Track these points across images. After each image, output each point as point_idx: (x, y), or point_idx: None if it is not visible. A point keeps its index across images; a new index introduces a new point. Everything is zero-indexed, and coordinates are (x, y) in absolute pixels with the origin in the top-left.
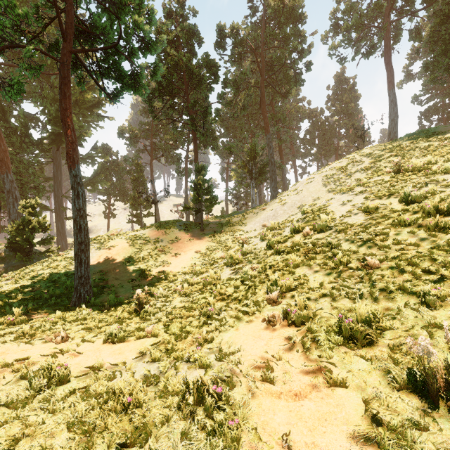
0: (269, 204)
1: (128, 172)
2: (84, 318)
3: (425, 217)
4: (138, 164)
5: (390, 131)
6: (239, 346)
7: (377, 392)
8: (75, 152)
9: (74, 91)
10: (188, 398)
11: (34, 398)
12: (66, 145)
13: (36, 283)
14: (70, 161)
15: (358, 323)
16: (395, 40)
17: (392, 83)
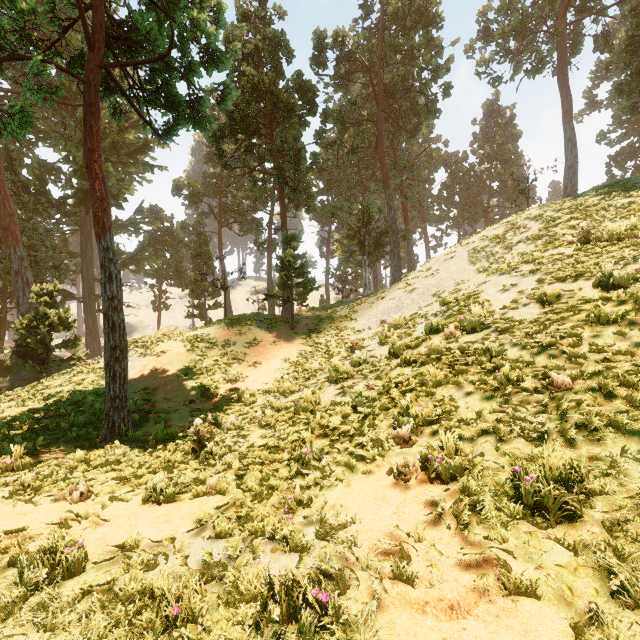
0: (390, 291)
1: (187, 245)
2: (118, 460)
3: (639, 310)
4: (200, 234)
5: (566, 183)
6: (353, 515)
7: (593, 610)
8: (106, 214)
9: (111, 129)
10: (273, 610)
11: (25, 602)
12: (93, 204)
13: (51, 405)
14: (99, 227)
15: (546, 481)
16: (573, 51)
17: (570, 113)
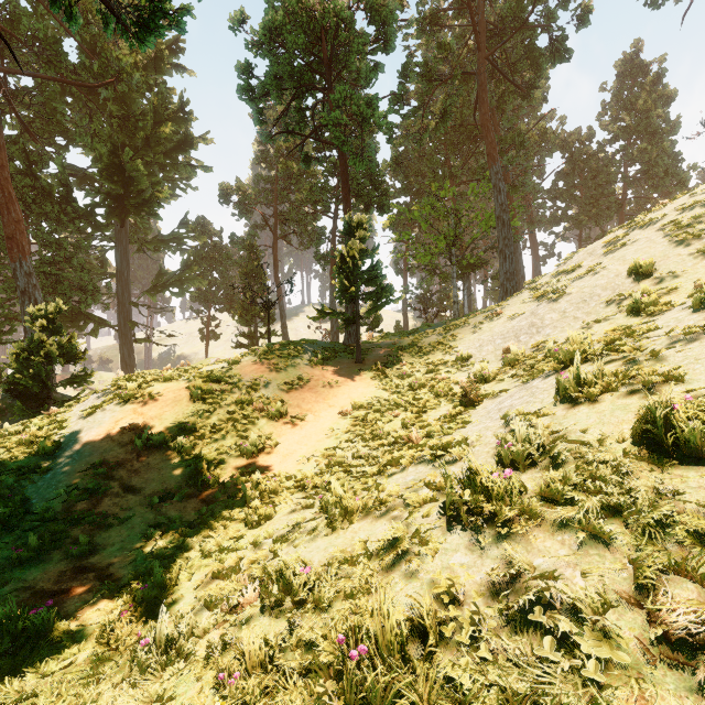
0: (509, 304)
1: (236, 262)
2: None
3: None
4: (251, 247)
5: None
6: None
7: None
8: None
9: (144, 122)
10: None
11: None
12: None
13: None
14: None
15: None
16: None
17: None
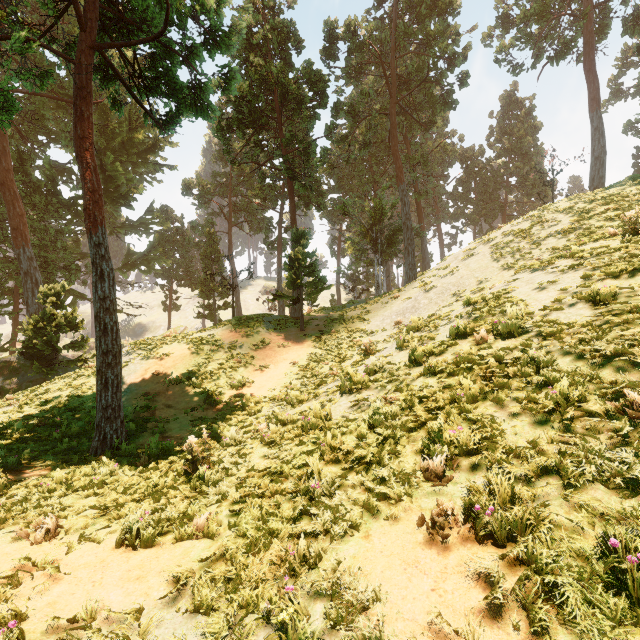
0: (405, 290)
1: (196, 245)
2: (103, 481)
3: None
4: (210, 233)
5: (593, 175)
6: (375, 590)
7: None
8: (98, 207)
9: (120, 128)
10: None
11: None
12: (83, 196)
13: (47, 411)
14: (90, 221)
15: None
16: (599, 36)
17: (597, 100)
